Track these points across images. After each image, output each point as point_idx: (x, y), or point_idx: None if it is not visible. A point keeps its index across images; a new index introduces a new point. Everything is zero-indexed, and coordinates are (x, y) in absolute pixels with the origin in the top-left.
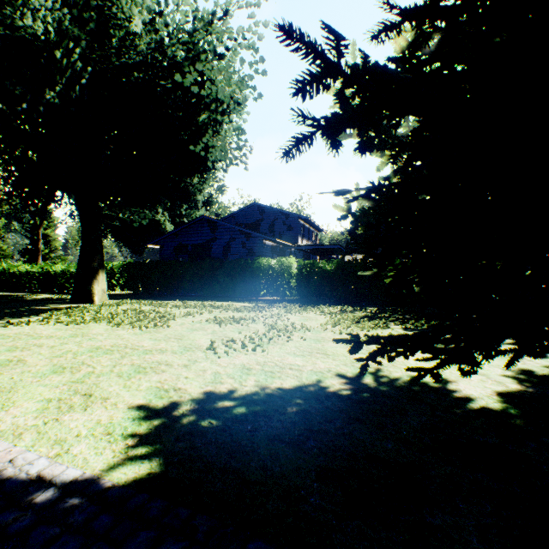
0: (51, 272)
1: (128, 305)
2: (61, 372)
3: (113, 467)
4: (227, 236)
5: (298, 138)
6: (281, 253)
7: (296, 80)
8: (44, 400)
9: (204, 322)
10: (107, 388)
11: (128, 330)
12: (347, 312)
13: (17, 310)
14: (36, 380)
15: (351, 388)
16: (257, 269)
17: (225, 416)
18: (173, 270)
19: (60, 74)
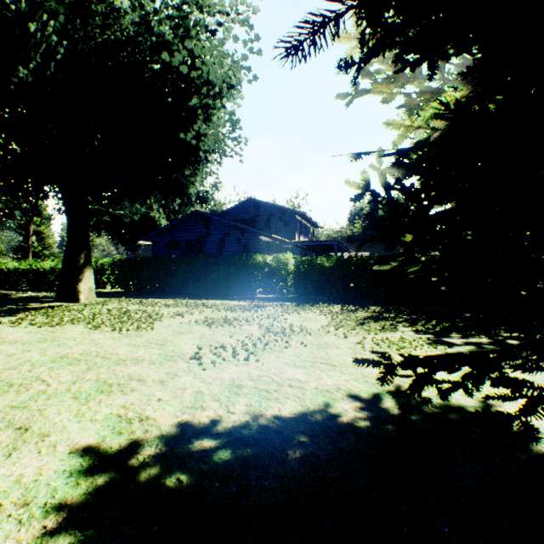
0: (39, 269)
1: (115, 304)
2: (4, 392)
3: None
4: (222, 231)
5: (313, 21)
6: (278, 249)
7: None
8: None
9: (193, 324)
10: (53, 417)
11: (105, 334)
12: (349, 312)
13: None
14: None
15: (369, 416)
16: (253, 266)
17: (201, 467)
18: (165, 267)
19: (34, 49)
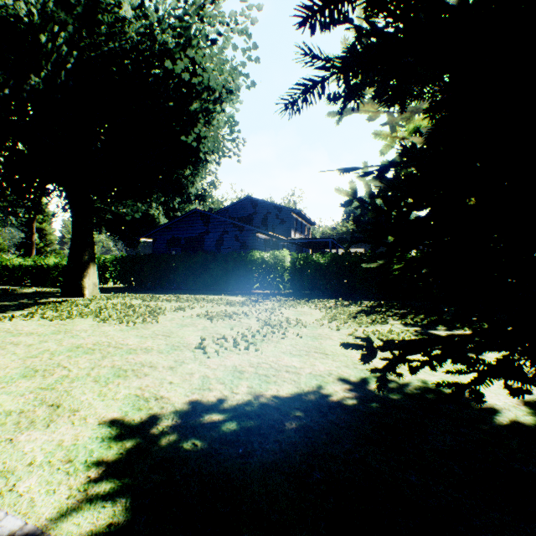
0: (43, 265)
1: (118, 299)
2: (31, 376)
3: (65, 515)
4: (220, 229)
5: (305, 84)
6: (274, 246)
7: (302, 4)
8: (2, 412)
9: (195, 318)
10: (79, 396)
11: (114, 326)
12: (343, 306)
13: (4, 304)
14: (1, 386)
15: (356, 396)
16: (250, 263)
17: (212, 435)
18: (166, 263)
19: (45, 59)
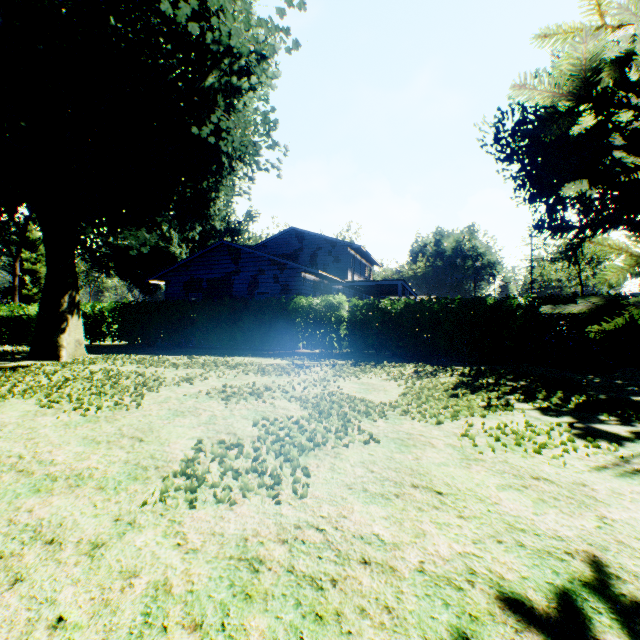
0: (22, 316)
1: (106, 363)
2: None
3: None
4: (254, 267)
5: None
6: (326, 291)
7: None
8: None
9: (203, 397)
10: None
11: (58, 416)
12: (428, 375)
13: None
14: None
15: None
16: (294, 312)
17: None
18: (181, 313)
19: None
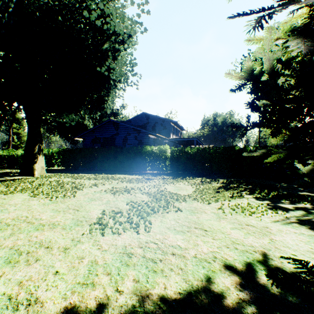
0: (14, 155)
1: (56, 177)
2: None
3: None
4: (125, 132)
5: None
6: (160, 143)
7: None
8: None
9: (103, 192)
10: None
11: (39, 200)
12: (206, 183)
13: None
14: None
15: (252, 297)
16: (144, 153)
17: None
18: (90, 154)
19: None
